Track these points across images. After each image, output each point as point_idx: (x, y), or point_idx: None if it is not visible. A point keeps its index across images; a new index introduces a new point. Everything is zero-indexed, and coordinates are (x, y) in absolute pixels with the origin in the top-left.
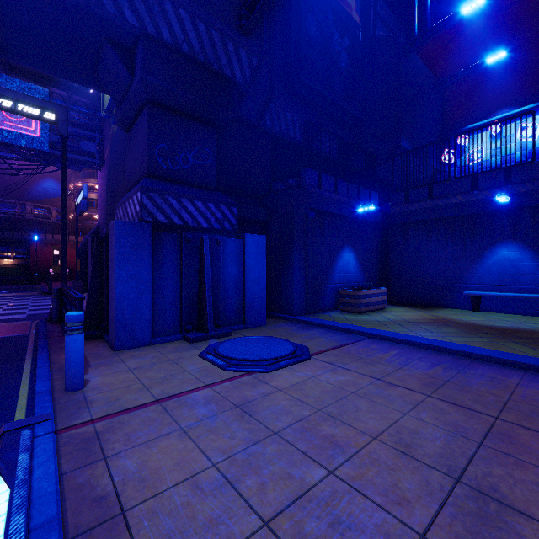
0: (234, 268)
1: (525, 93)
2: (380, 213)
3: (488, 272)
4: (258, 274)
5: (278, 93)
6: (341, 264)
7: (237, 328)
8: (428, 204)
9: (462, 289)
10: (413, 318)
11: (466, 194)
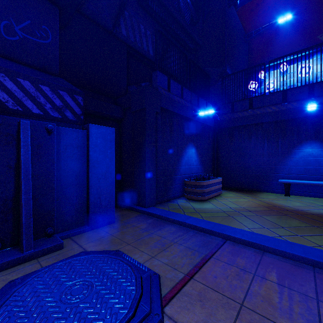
0: (75, 162)
1: (301, 45)
2: (213, 119)
3: (295, 165)
4: (106, 169)
5: (132, 3)
6: (186, 158)
7: (78, 231)
8: (249, 113)
9: (276, 177)
10: (250, 206)
11: (279, 105)
